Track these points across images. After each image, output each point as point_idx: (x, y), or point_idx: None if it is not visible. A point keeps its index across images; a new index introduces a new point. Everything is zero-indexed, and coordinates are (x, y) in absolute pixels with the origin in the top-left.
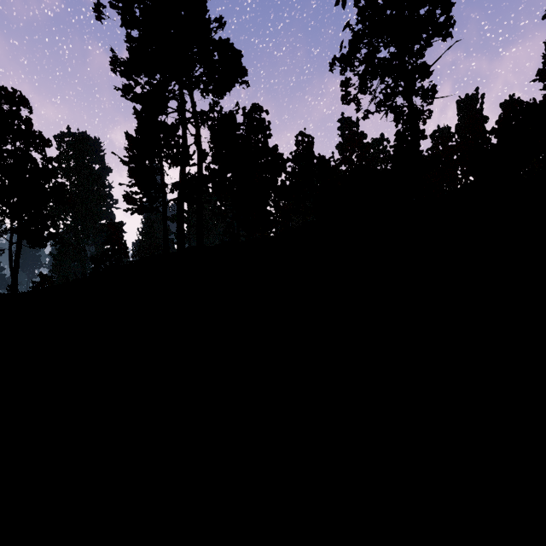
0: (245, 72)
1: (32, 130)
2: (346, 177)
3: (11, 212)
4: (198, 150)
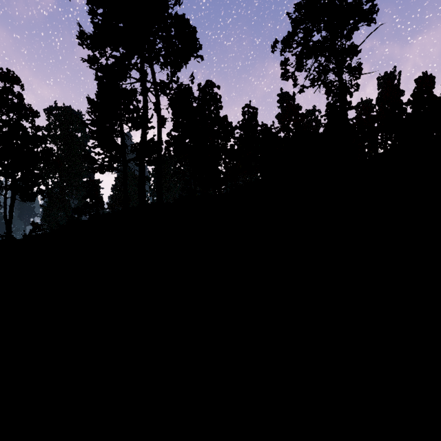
0: (199, 46)
1: (23, 104)
2: (289, 139)
3: (6, 171)
4: (158, 116)
